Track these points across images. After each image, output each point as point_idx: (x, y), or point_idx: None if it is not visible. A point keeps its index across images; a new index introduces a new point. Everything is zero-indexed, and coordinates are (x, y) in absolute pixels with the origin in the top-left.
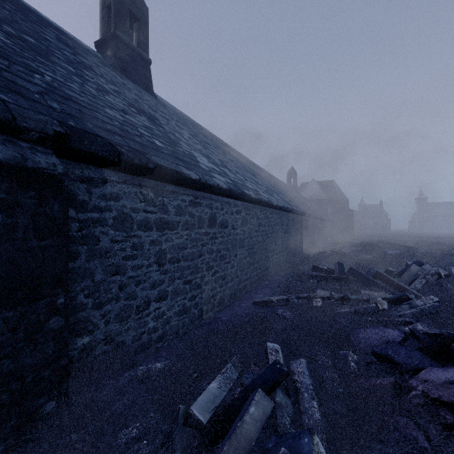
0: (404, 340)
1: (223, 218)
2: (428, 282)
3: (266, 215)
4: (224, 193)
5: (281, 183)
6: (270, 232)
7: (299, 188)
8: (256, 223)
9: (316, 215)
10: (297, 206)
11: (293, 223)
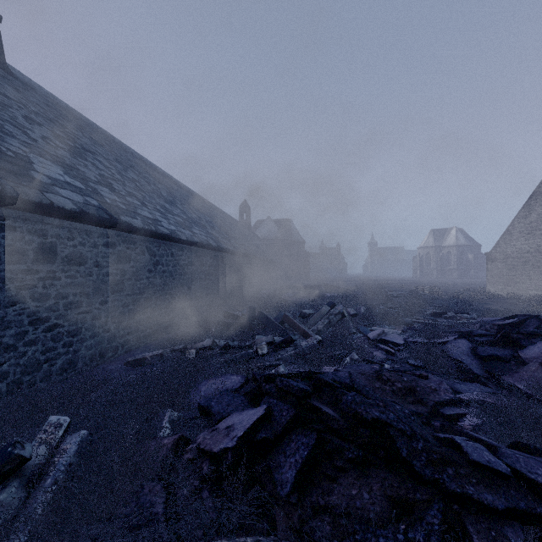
0: (243, 385)
1: (75, 251)
2: (331, 322)
3: (170, 251)
4: (70, 216)
5: (230, 218)
6: (179, 273)
7: (254, 226)
8: (149, 261)
9: (263, 256)
10: (233, 245)
11: (222, 264)
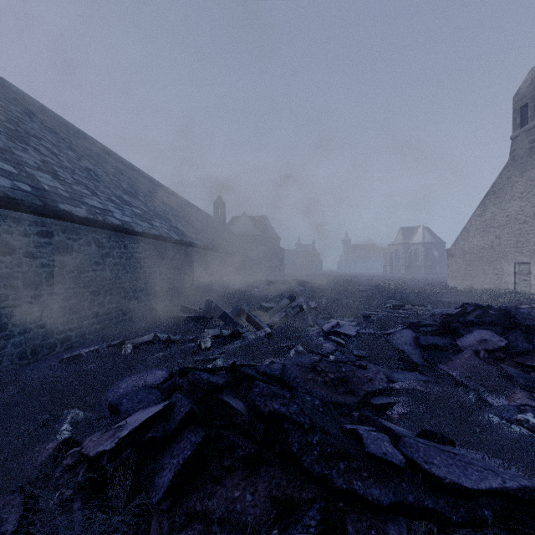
0: (166, 381)
1: None
2: (288, 315)
3: (123, 243)
4: None
5: (203, 213)
6: (134, 266)
7: (229, 222)
8: (97, 253)
9: (235, 251)
10: (200, 239)
11: (187, 258)
